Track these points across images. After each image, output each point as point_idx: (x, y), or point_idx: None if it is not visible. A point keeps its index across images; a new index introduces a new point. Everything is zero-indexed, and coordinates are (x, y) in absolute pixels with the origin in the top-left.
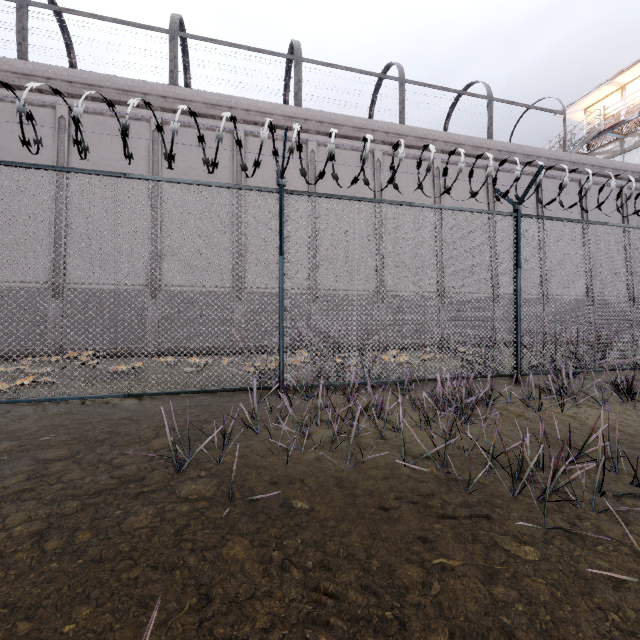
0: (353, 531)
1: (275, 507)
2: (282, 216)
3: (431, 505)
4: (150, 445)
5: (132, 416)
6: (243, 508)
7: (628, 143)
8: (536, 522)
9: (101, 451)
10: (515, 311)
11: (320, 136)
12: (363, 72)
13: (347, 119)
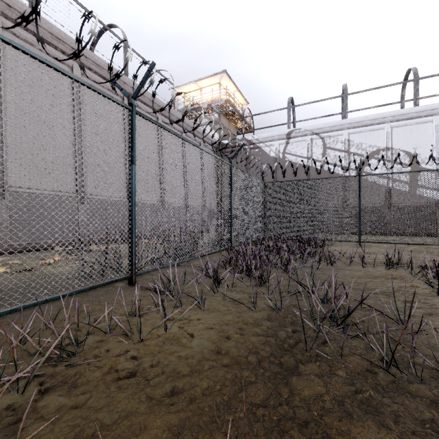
0: None
1: None
2: None
3: None
4: None
5: None
6: None
7: (203, 121)
8: None
9: None
10: (130, 209)
11: None
12: None
13: None
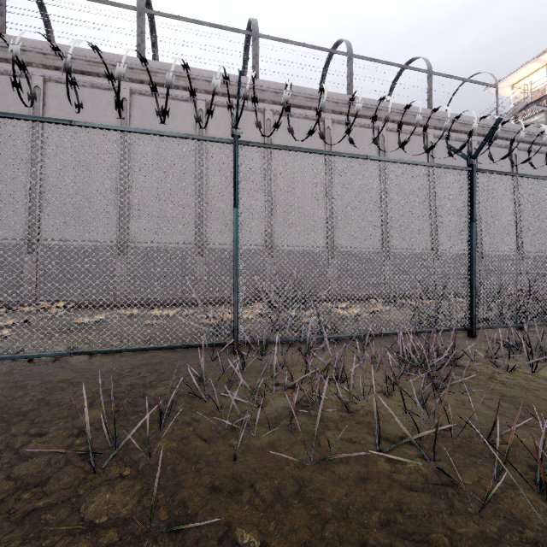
0: None
1: (211, 545)
2: (236, 167)
3: (435, 541)
4: (77, 421)
5: (74, 377)
6: (166, 545)
7: None
8: None
9: (16, 430)
10: (469, 265)
11: (275, 105)
12: (315, 47)
13: (300, 90)
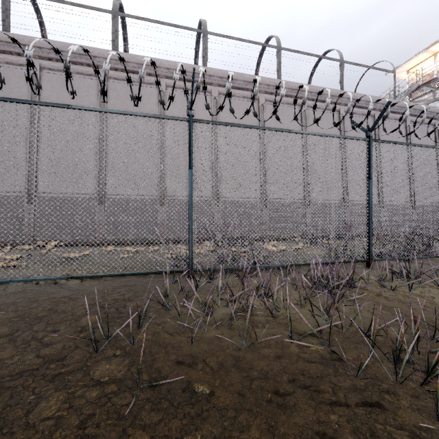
0: (252, 424)
1: (178, 392)
2: (191, 139)
3: (323, 390)
4: (79, 322)
5: (72, 295)
6: (148, 393)
7: (438, 94)
8: (427, 412)
9: (37, 328)
10: (367, 212)
11: (220, 87)
12: (251, 42)
13: (240, 75)
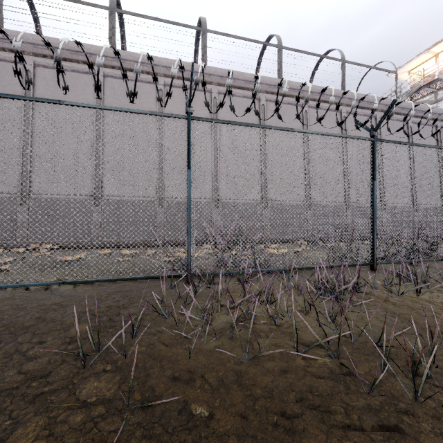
0: None
1: (173, 415)
2: (190, 137)
3: (334, 411)
4: (68, 333)
5: (63, 301)
6: (140, 416)
7: (440, 95)
8: None
9: (22, 339)
10: (372, 214)
11: (220, 87)
12: (252, 40)
13: (240, 74)
